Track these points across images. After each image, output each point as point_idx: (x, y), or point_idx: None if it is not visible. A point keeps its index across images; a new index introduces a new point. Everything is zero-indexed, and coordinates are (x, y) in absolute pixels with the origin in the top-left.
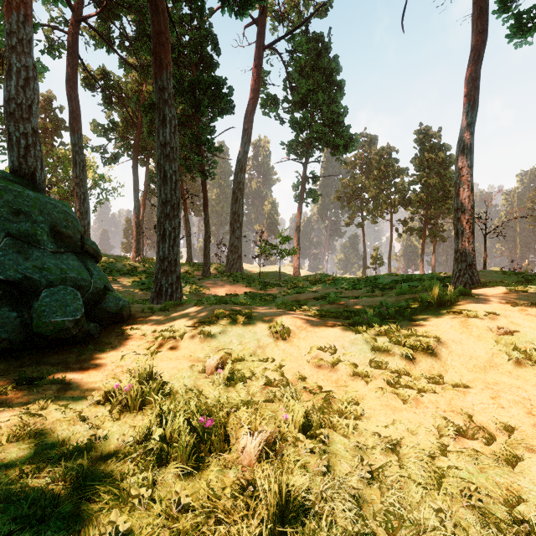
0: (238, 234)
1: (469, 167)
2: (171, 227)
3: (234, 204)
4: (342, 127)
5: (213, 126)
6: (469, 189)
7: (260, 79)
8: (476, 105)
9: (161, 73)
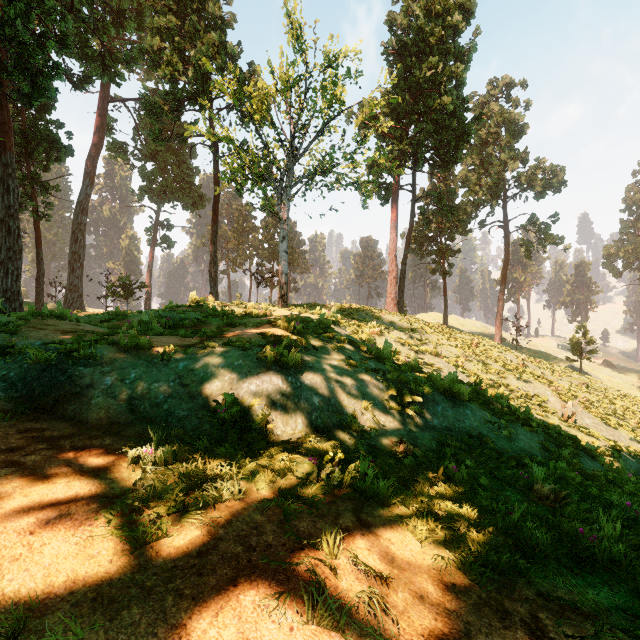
0: (79, 273)
1: (214, 252)
2: (15, 267)
3: (73, 244)
4: (191, 187)
5: (48, 165)
6: (214, 263)
7: (104, 129)
8: (217, 223)
9: (5, 153)
